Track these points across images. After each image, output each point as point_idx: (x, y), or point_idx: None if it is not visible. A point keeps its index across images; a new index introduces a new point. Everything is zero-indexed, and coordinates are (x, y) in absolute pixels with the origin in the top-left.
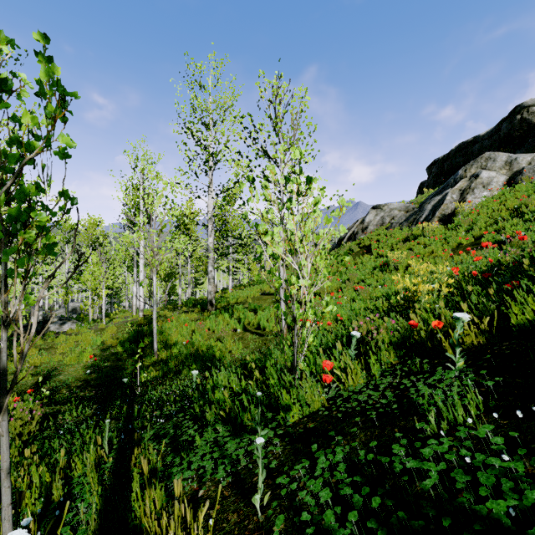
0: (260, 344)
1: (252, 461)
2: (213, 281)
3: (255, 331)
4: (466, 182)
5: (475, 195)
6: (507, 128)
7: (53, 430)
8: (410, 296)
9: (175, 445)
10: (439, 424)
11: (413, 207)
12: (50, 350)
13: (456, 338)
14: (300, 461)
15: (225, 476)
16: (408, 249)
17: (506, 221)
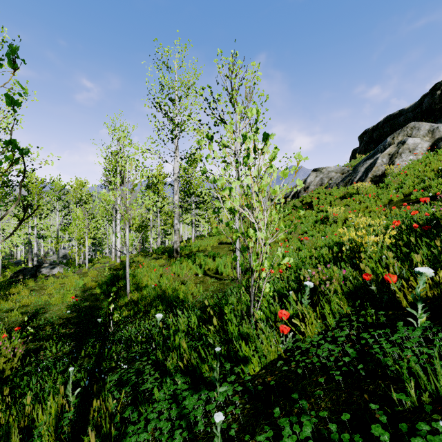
0: (218, 288)
1: (211, 422)
2: (178, 232)
3: (214, 275)
4: (394, 148)
5: (402, 158)
6: (429, 102)
7: (34, 365)
8: (355, 247)
9: (136, 394)
10: (416, 393)
11: (348, 170)
12: (40, 291)
13: (417, 292)
14: (261, 427)
15: (182, 440)
16: (345, 205)
17: (432, 180)
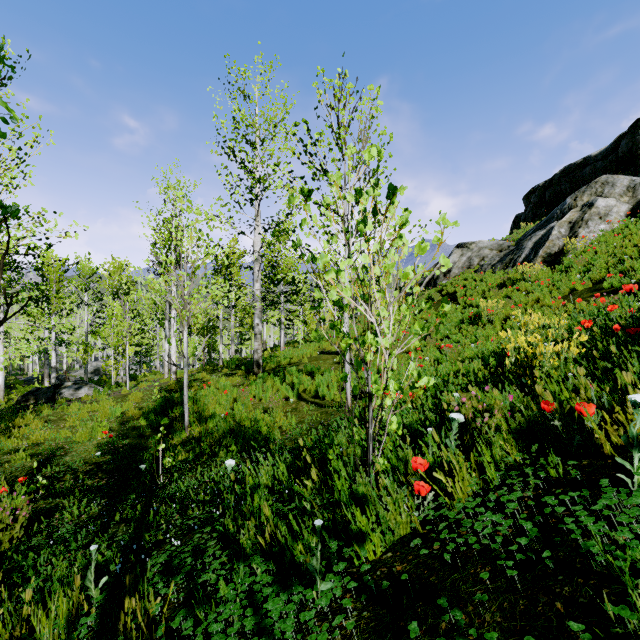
0: (318, 419)
1: None
2: (260, 337)
3: (312, 400)
4: (576, 213)
5: (589, 228)
6: (627, 145)
7: (45, 534)
8: (526, 359)
9: (193, 587)
10: None
11: (508, 245)
12: (58, 423)
13: (633, 433)
14: None
15: None
16: (504, 297)
17: (634, 260)
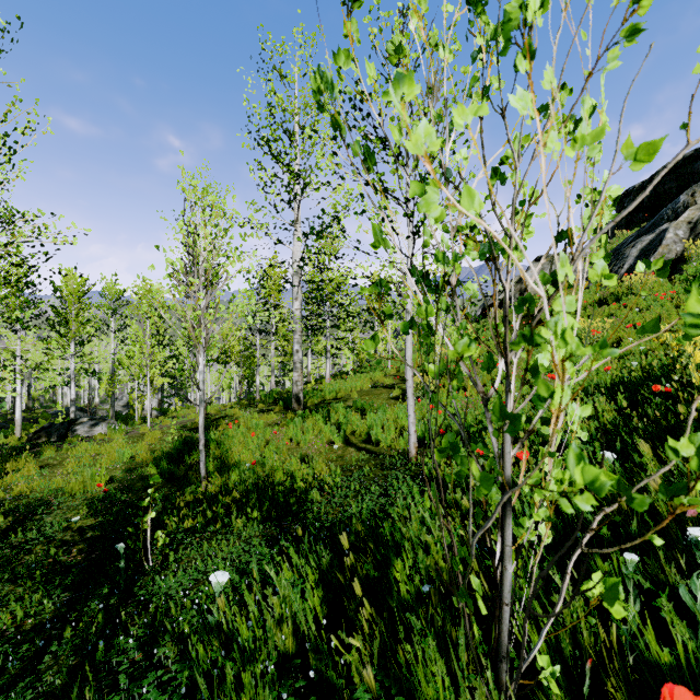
0: (371, 474)
1: None
2: (300, 366)
3: (363, 446)
4: (697, 211)
5: None
6: None
7: None
8: None
9: None
10: None
11: None
12: (56, 468)
13: None
14: None
15: None
16: (608, 316)
17: None
